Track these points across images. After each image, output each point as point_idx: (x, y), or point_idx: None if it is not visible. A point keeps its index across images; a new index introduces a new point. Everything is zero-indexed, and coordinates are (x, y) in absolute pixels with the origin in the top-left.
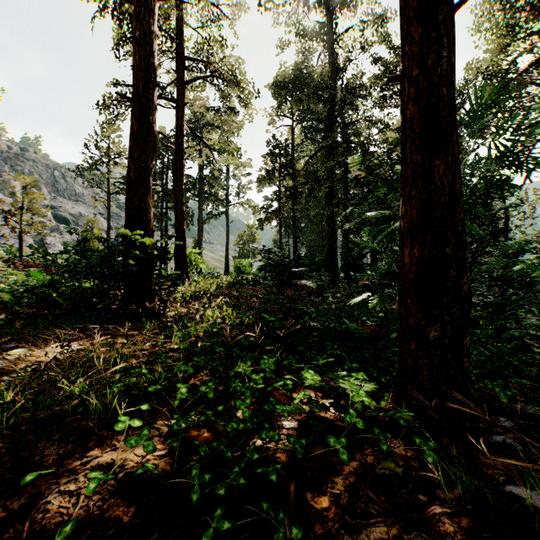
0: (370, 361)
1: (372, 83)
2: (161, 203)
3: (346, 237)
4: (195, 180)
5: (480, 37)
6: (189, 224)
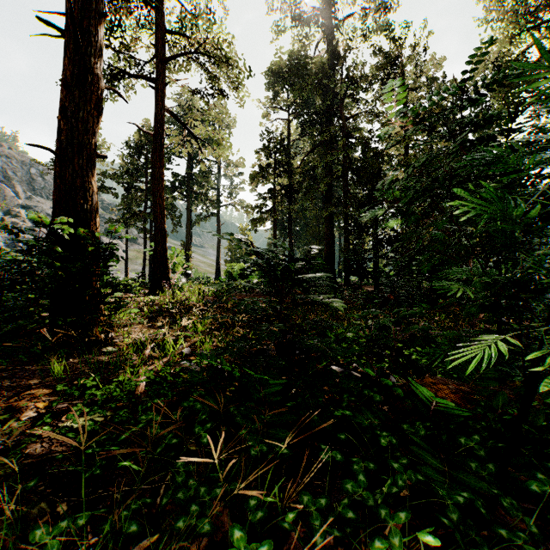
0: (510, 510)
1: (374, 74)
2: (144, 202)
3: (346, 239)
4: (183, 178)
5: (485, 30)
6: (176, 225)
